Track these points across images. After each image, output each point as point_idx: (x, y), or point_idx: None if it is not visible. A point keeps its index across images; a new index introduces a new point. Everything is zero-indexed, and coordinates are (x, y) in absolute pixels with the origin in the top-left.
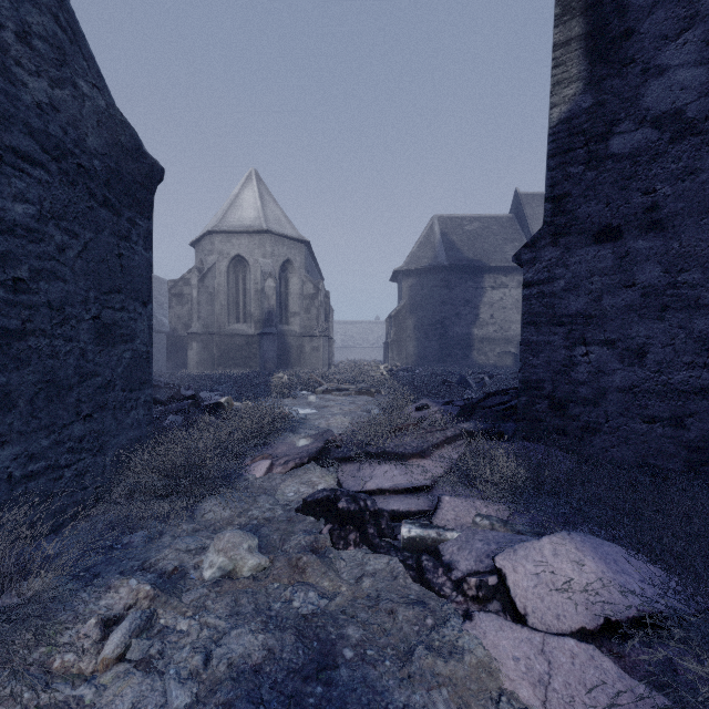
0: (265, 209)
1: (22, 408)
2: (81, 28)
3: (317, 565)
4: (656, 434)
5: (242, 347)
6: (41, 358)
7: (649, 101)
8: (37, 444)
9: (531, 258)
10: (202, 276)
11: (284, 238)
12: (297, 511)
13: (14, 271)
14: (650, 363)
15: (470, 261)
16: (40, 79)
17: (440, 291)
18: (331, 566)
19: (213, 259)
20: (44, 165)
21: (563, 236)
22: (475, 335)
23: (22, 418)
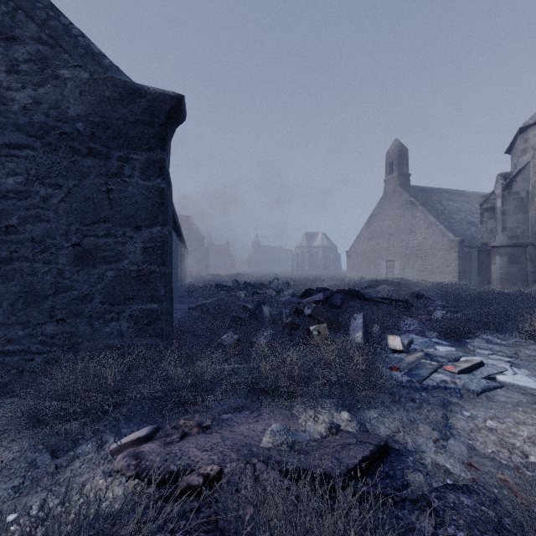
0: None
1: (6, 308)
2: (80, 31)
3: None
4: None
5: None
6: (24, 276)
7: None
8: (15, 333)
9: None
10: (507, 182)
11: None
12: None
13: (8, 221)
14: None
15: None
16: (26, 89)
17: None
18: None
19: (525, 159)
20: (31, 146)
21: None
22: None
23: (6, 314)
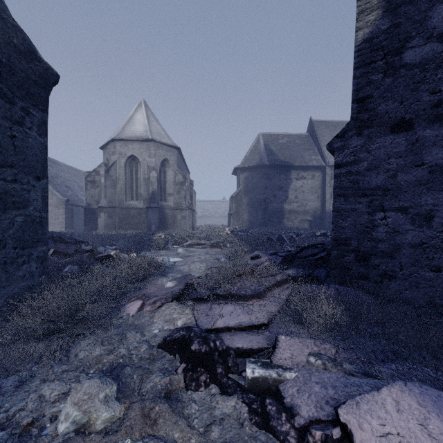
0: (150, 126)
1: None
2: None
3: (168, 415)
4: (441, 280)
5: (134, 216)
6: None
7: (435, 21)
8: None
9: (340, 146)
10: (107, 169)
11: (163, 145)
12: (159, 347)
13: None
14: (436, 225)
15: (282, 162)
16: None
17: (263, 181)
18: (183, 413)
19: (115, 158)
20: None
21: (366, 128)
22: (286, 208)
23: None
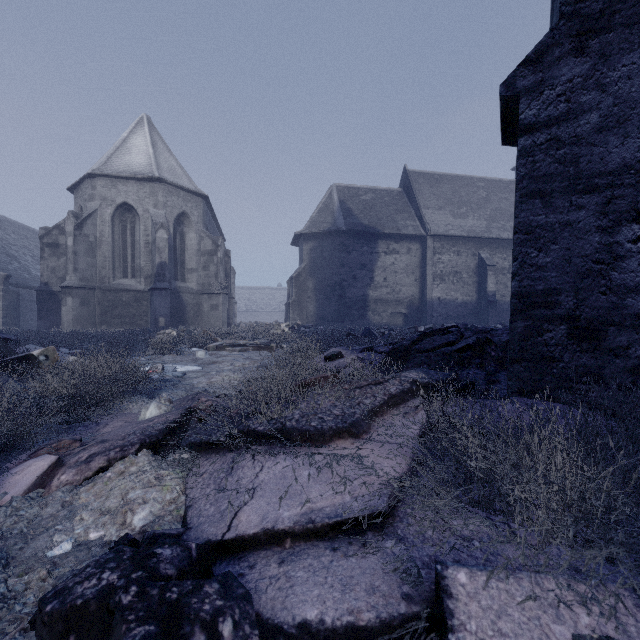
0: (158, 157)
1: None
2: None
3: None
4: None
5: (129, 303)
6: None
7: None
8: None
9: (534, 83)
10: (79, 222)
11: (179, 189)
12: (32, 625)
13: None
14: None
15: (366, 228)
16: None
17: (339, 255)
18: None
19: (94, 206)
20: None
21: (596, 34)
22: (371, 296)
23: None
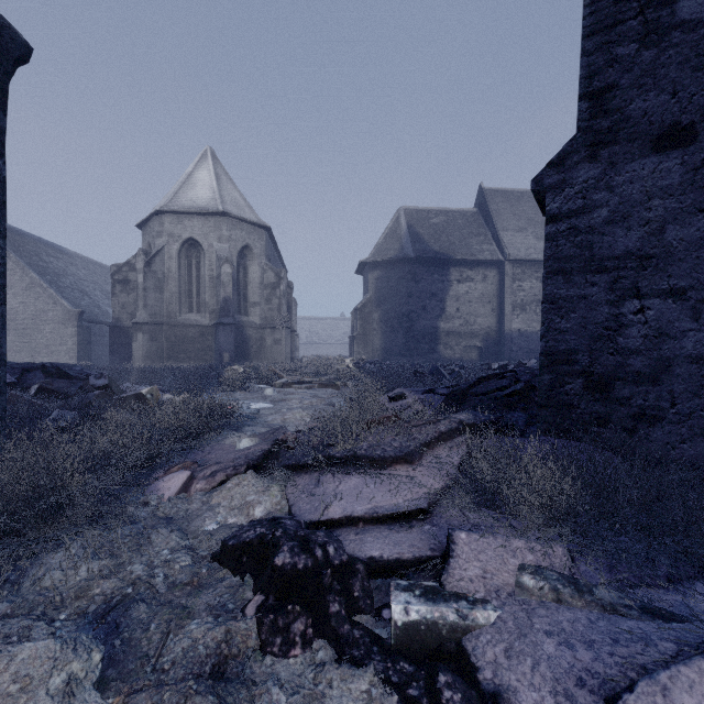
0: (221, 190)
1: None
2: None
3: None
4: None
5: (195, 338)
6: None
7: None
8: None
9: (557, 181)
10: (148, 260)
11: (242, 222)
12: (213, 559)
13: None
14: None
15: (436, 254)
16: None
17: (406, 284)
18: None
19: (162, 242)
20: None
21: (606, 146)
22: (442, 328)
23: None
